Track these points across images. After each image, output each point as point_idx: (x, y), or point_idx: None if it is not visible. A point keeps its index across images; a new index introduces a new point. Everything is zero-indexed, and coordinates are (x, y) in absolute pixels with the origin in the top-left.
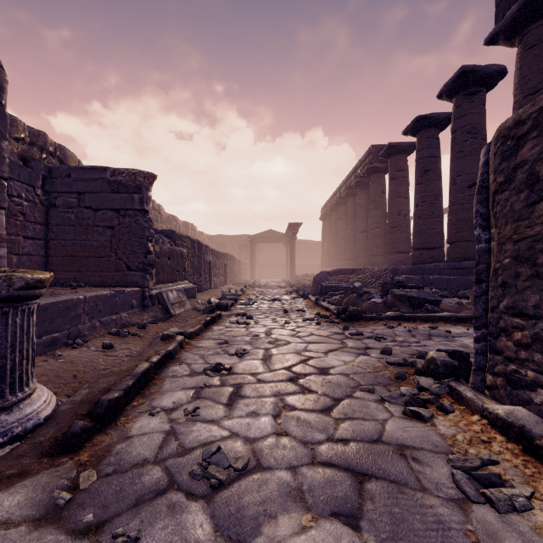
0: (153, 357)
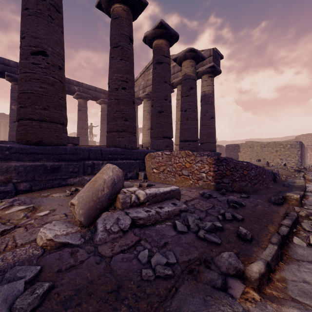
0: None
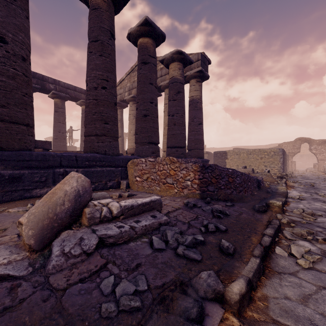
0: None
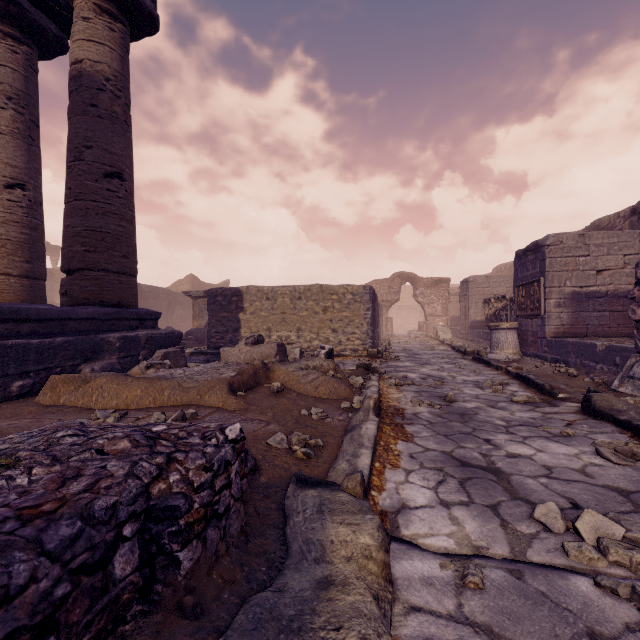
0: (486, 358)
